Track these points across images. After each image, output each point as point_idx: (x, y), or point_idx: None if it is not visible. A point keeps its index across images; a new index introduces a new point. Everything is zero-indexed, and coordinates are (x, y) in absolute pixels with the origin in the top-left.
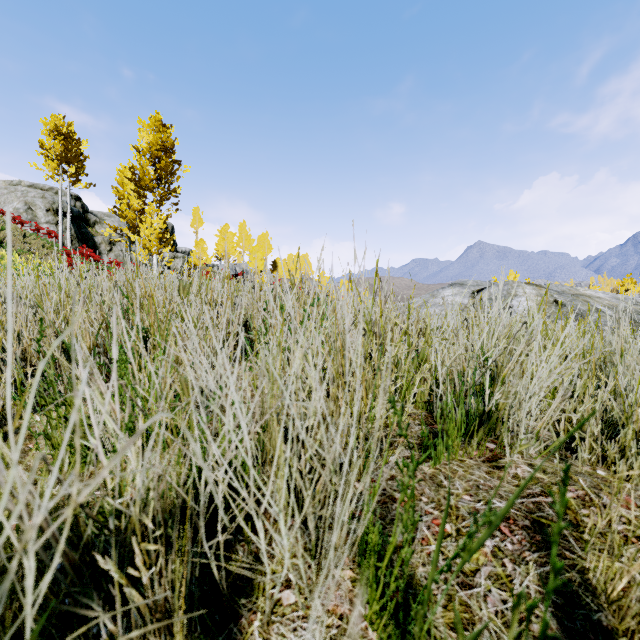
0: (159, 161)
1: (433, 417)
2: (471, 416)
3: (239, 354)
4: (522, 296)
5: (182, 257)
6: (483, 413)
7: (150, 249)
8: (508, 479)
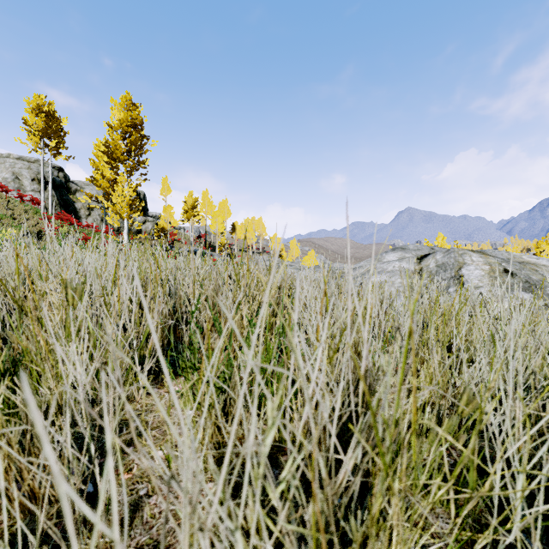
0: (129, 136)
1: (473, 545)
2: None
3: None
4: (471, 264)
5: (152, 221)
6: None
7: (121, 214)
8: None
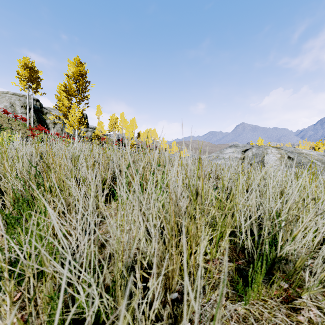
0: (78, 81)
1: (235, 250)
2: (269, 262)
3: (63, 282)
4: (270, 154)
5: (91, 130)
6: (275, 257)
7: (74, 127)
8: (305, 324)
